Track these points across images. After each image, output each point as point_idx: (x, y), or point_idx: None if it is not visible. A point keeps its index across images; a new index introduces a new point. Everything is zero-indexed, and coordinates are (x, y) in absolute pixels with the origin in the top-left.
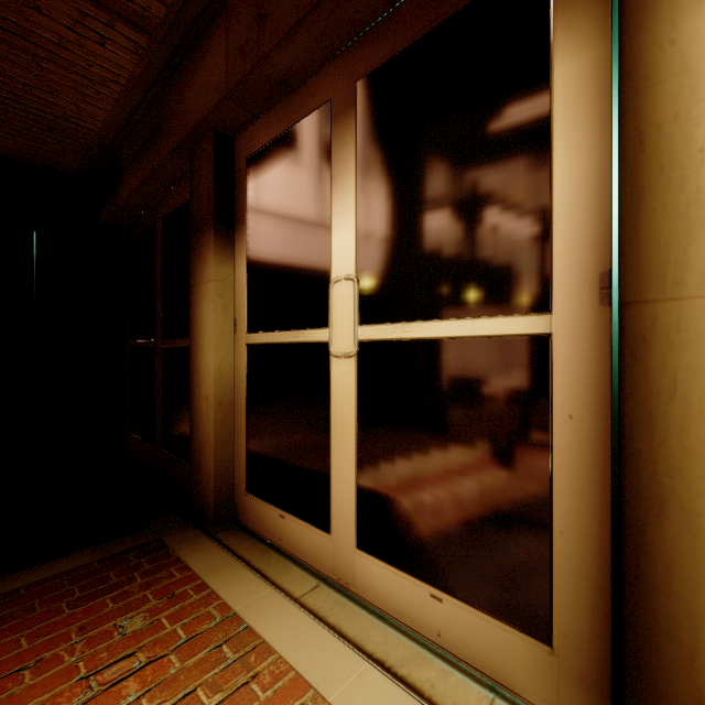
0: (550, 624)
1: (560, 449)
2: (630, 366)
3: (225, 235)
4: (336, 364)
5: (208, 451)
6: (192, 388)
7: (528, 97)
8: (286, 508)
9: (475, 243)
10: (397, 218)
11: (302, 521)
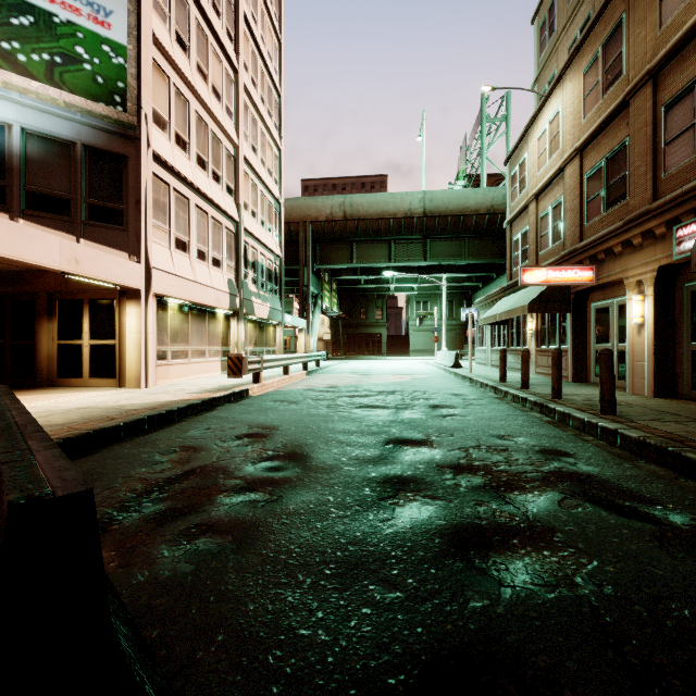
0: (116, 376)
1: (117, 356)
2: (120, 347)
3: (50, 317)
4: (85, 347)
5: (45, 369)
6: (37, 355)
7: (114, 315)
8: (72, 377)
9: (108, 331)
10: (97, 325)
11: (76, 379)
